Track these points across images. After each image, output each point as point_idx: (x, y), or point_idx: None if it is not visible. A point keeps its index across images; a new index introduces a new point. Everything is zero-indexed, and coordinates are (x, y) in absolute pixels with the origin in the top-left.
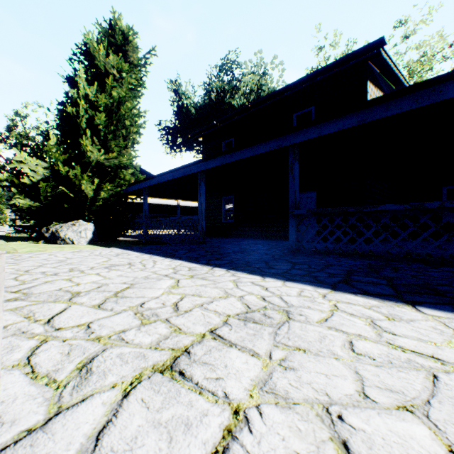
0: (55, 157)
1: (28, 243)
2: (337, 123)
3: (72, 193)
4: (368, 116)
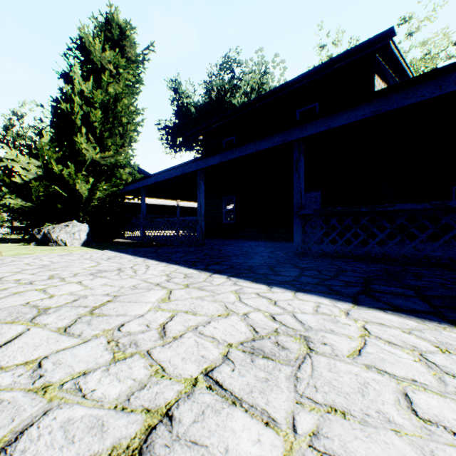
0: (48, 155)
1: (19, 245)
2: (348, 115)
3: (66, 192)
4: (384, 106)
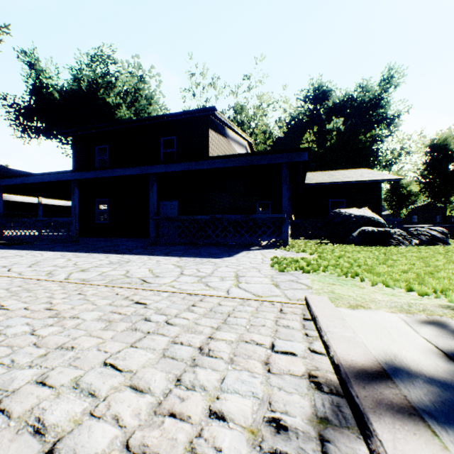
0: None
1: None
2: (176, 166)
3: None
4: (190, 167)
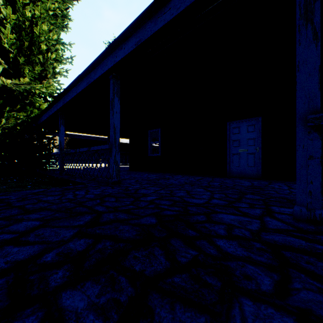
0: None
1: None
2: None
3: None
4: None
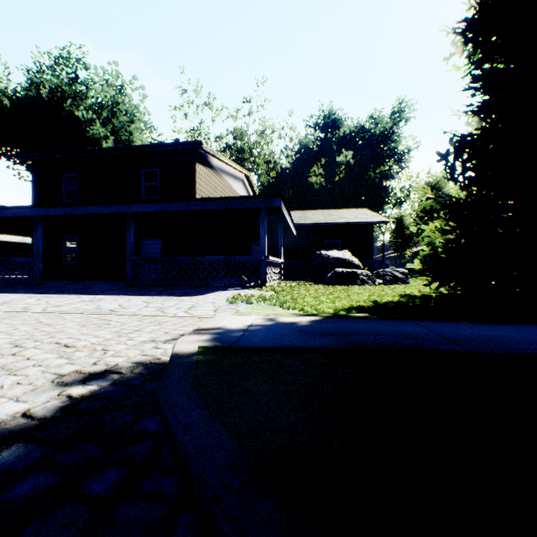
0: None
1: None
2: (154, 206)
3: None
4: (169, 207)
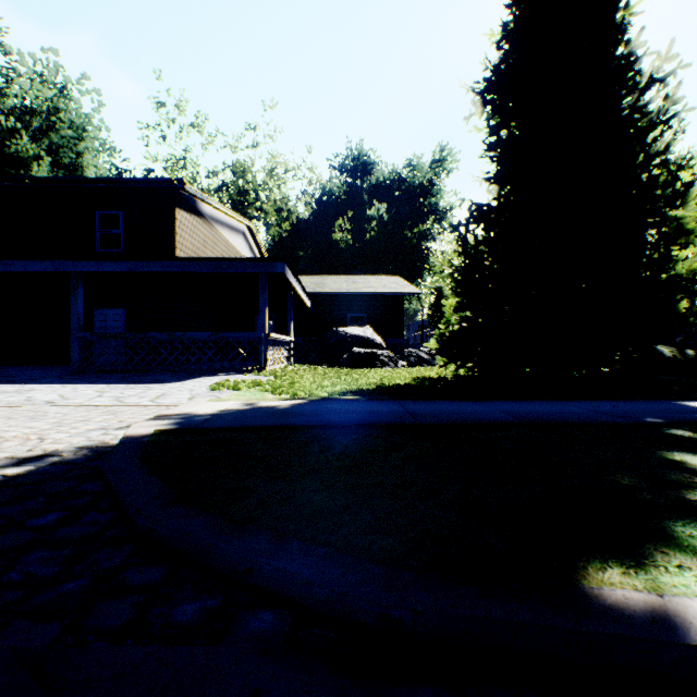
0: None
1: None
2: (113, 265)
3: None
4: (135, 267)
